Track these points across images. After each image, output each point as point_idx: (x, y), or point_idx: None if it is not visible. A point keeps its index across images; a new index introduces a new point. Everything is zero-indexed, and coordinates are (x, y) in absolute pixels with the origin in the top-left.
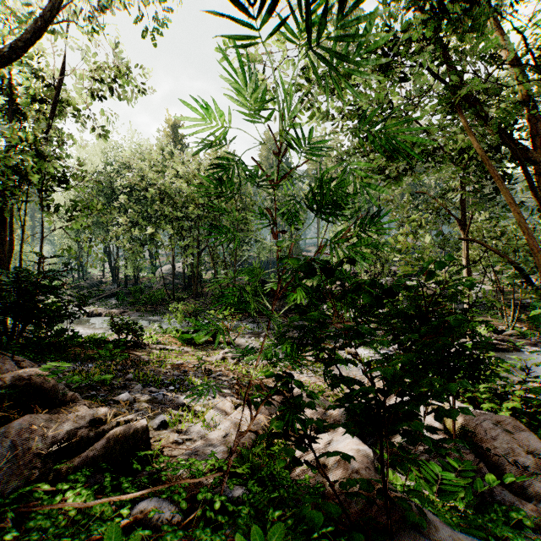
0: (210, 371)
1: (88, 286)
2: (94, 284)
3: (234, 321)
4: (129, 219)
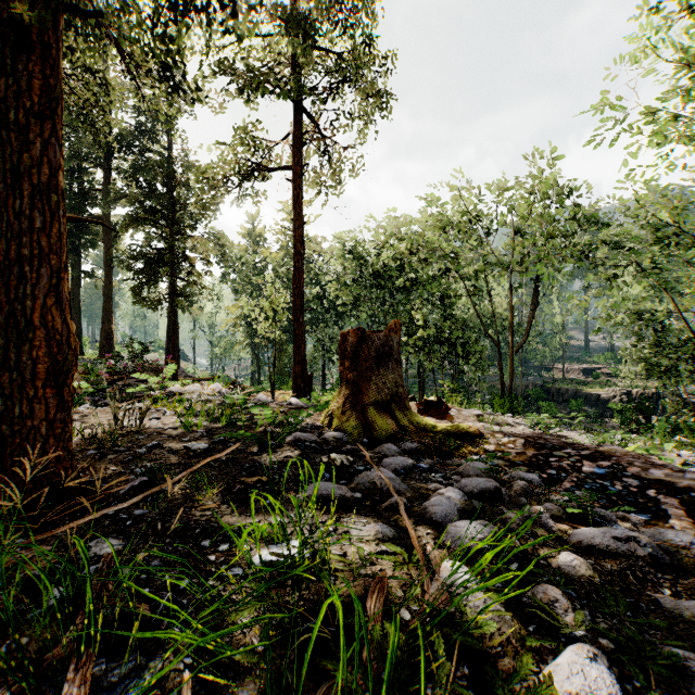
0: None
1: None
2: None
3: None
4: None
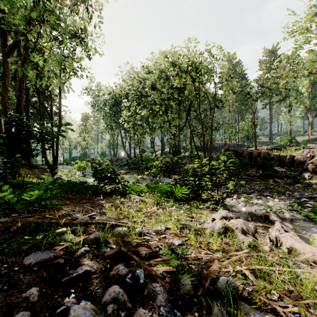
0: (217, 289)
1: (116, 159)
2: (119, 159)
3: (224, 174)
4: (134, 111)
